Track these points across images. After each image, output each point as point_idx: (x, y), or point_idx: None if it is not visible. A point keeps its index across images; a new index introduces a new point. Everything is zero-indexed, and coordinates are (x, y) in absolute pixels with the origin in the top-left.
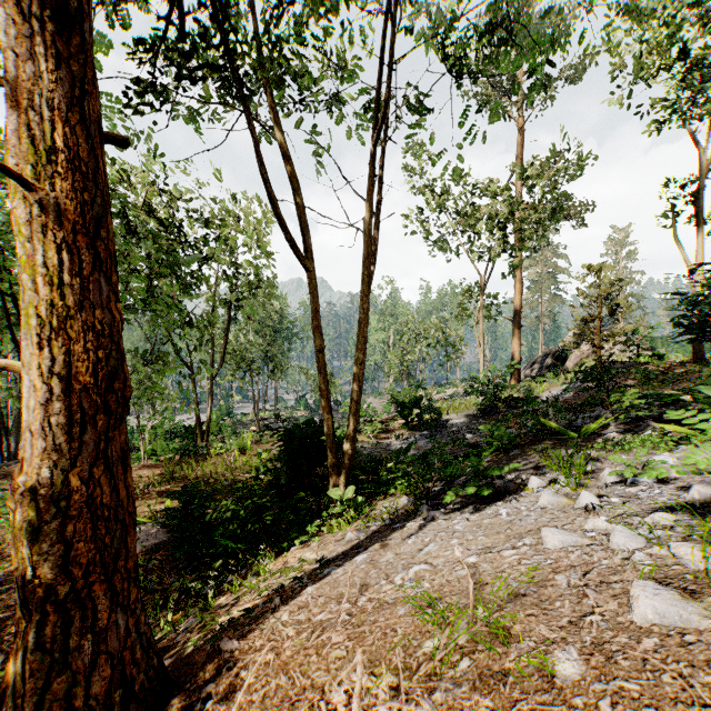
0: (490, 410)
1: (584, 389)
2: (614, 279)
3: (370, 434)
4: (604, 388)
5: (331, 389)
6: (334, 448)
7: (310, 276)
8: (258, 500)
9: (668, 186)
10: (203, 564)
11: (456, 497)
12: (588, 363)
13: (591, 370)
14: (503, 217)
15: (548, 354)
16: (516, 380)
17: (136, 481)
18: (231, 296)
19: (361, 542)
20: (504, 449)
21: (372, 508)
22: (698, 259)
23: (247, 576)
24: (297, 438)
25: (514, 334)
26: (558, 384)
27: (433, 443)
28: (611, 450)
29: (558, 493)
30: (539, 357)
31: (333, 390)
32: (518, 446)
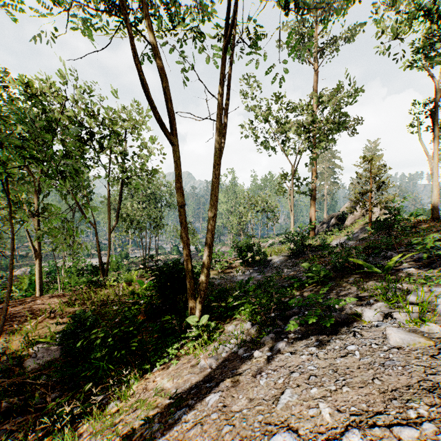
0: (299, 253)
1: (362, 238)
2: (380, 166)
3: (219, 270)
4: (393, 235)
5: (193, 240)
6: (192, 282)
7: (173, 148)
8: (125, 329)
9: (415, 104)
10: (83, 380)
11: (293, 324)
12: (360, 222)
13: (384, 221)
14: (308, 124)
15: (332, 218)
16: (312, 234)
17: (46, 307)
18: (123, 175)
19: (213, 373)
20: (320, 281)
21: (222, 330)
22: (435, 152)
23: (113, 396)
24: (165, 274)
25: (312, 204)
26: (341, 236)
27: (266, 277)
28: (422, 283)
29: (409, 331)
30: (326, 219)
31: (195, 241)
32: (330, 278)
